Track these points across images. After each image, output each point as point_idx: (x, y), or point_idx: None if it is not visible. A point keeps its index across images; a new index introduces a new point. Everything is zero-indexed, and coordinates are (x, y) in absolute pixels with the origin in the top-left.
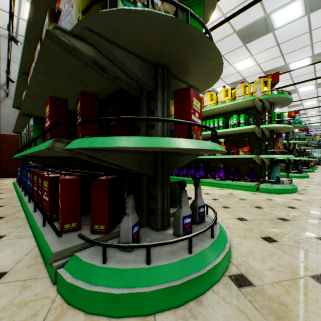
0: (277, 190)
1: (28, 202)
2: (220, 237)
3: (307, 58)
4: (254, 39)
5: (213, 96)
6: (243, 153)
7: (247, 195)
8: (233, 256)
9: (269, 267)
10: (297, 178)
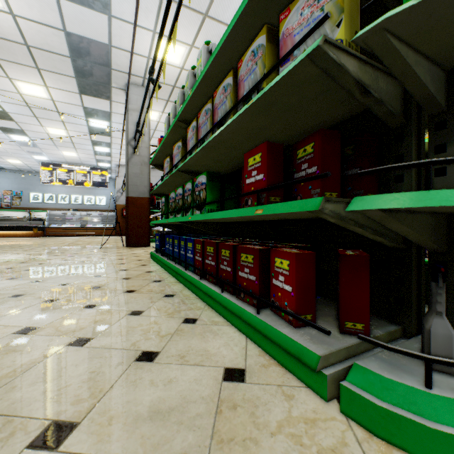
0: None
1: (199, 279)
2: None
3: None
4: None
5: None
6: None
7: None
8: None
9: None
10: None
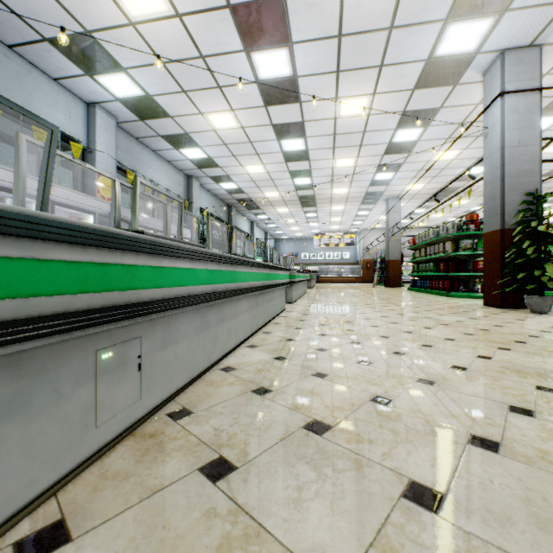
0: None
1: (430, 290)
2: None
3: None
4: None
5: None
6: None
7: None
8: None
9: None
10: None
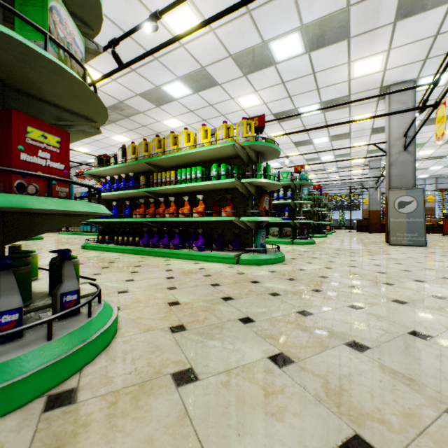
0: (258, 261)
1: None
2: (69, 338)
3: (316, 105)
4: (255, 70)
5: (190, 135)
6: (225, 214)
7: (219, 270)
8: (95, 361)
9: (130, 370)
10: (302, 245)
